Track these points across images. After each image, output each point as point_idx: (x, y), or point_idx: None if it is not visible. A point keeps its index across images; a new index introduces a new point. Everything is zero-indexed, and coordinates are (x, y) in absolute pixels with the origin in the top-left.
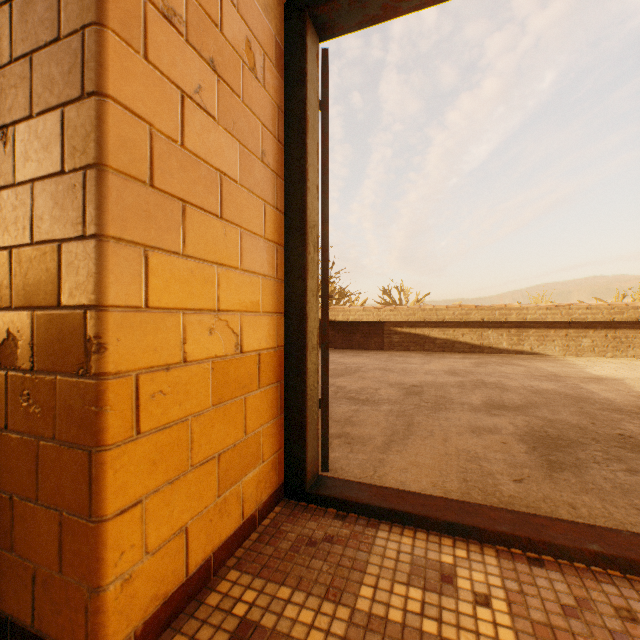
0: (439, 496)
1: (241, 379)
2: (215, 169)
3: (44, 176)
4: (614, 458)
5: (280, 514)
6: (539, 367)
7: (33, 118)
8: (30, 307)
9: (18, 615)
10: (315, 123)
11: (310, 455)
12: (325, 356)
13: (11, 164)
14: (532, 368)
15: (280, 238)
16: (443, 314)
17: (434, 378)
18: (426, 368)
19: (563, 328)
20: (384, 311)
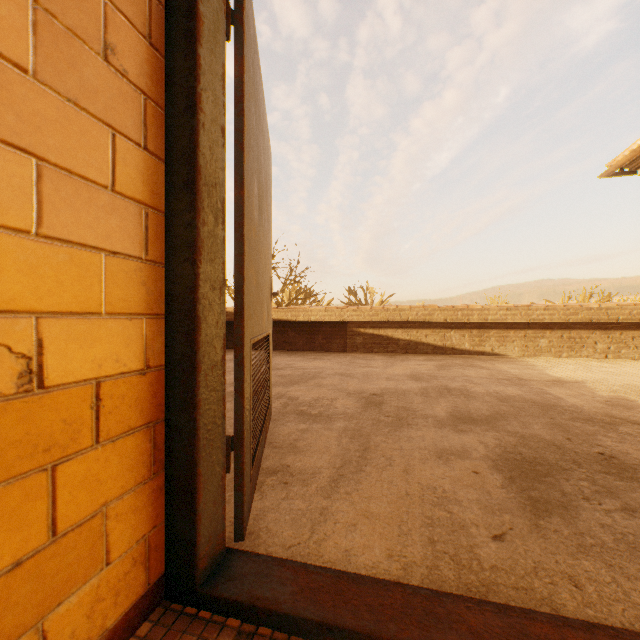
0: (396, 582)
1: (40, 436)
2: None
3: None
4: (604, 490)
5: (146, 639)
6: (501, 369)
7: None
8: None
9: None
10: (218, 32)
11: (206, 530)
12: (239, 376)
13: None
14: (495, 370)
15: (155, 197)
16: (406, 314)
17: (396, 384)
18: (389, 372)
19: (522, 329)
20: (347, 311)
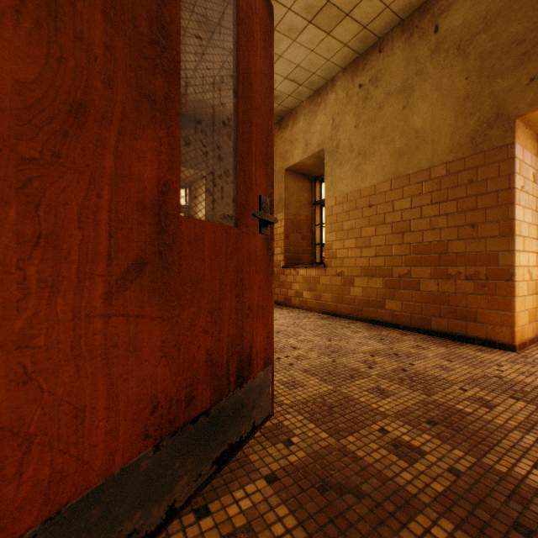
0: None
1: (531, 289)
2: (527, 223)
3: (490, 236)
4: None
5: None
6: None
7: (486, 223)
8: (484, 266)
9: (479, 336)
10: None
11: None
12: None
13: (476, 233)
14: None
15: None
16: None
17: None
18: None
19: None
20: None
